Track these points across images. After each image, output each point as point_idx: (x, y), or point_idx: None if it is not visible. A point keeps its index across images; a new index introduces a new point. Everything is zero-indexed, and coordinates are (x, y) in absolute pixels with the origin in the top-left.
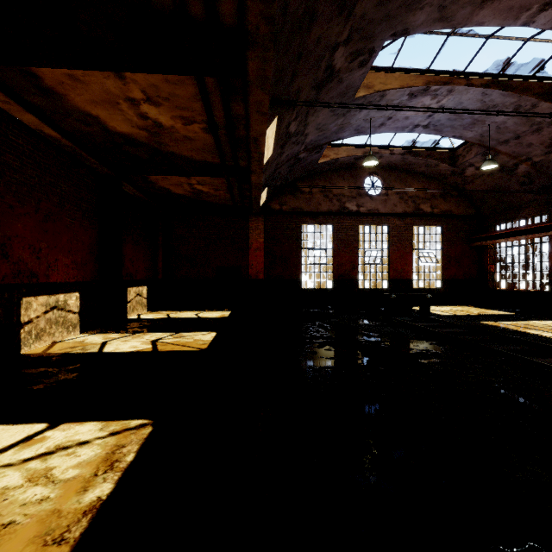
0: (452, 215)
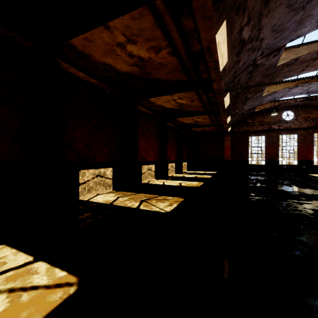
0: None
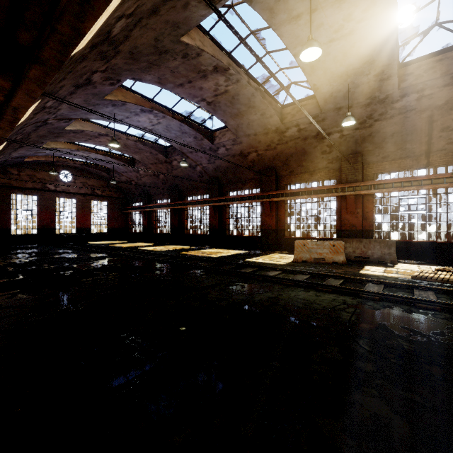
0: (112, 196)
